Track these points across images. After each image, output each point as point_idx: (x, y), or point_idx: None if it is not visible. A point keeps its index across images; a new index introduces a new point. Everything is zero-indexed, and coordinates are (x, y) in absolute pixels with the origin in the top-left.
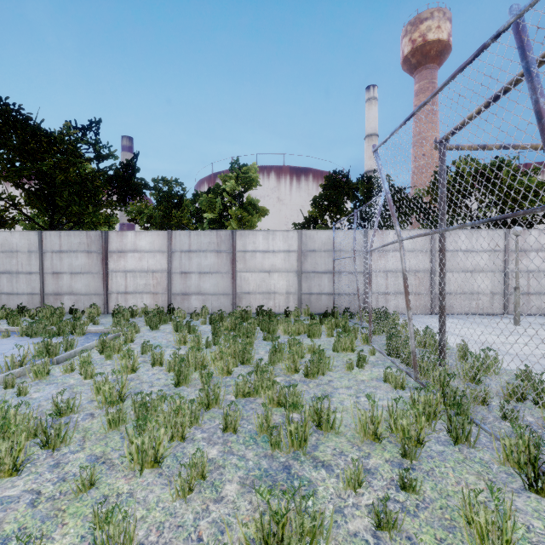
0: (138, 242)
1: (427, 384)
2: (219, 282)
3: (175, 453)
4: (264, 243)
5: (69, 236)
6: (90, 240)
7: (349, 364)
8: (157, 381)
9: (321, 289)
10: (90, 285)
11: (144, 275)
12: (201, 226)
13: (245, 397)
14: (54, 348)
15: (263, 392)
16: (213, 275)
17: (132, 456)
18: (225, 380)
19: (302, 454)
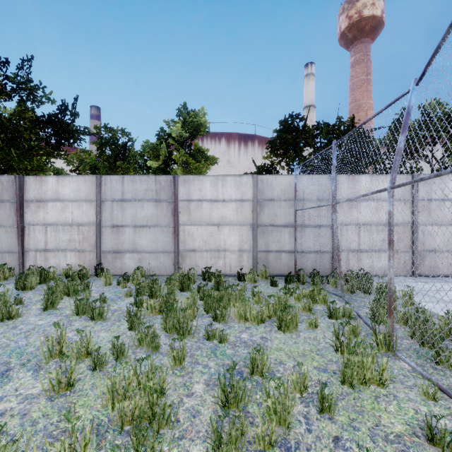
0: (60, 189)
1: None
2: (158, 237)
3: None
4: (212, 190)
5: None
6: (1, 187)
7: None
8: None
9: (280, 246)
10: (2, 241)
11: (67, 229)
12: None
13: None
14: None
15: None
16: (151, 229)
17: None
18: None
19: None
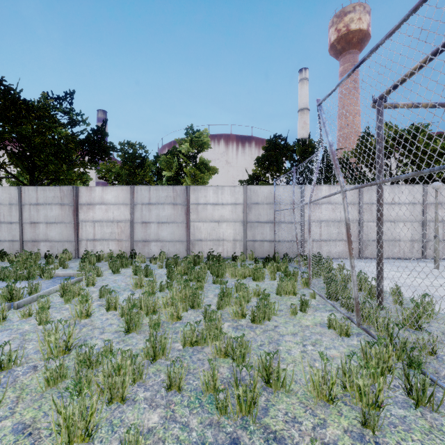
0: (105, 196)
1: (378, 336)
2: (175, 230)
3: (112, 420)
4: (214, 196)
5: (44, 190)
6: (63, 194)
7: (293, 309)
8: (108, 326)
9: (263, 237)
10: (63, 233)
11: (110, 224)
12: (161, 183)
13: (193, 345)
14: (18, 293)
15: (211, 340)
16: (170, 224)
17: (61, 428)
18: (174, 325)
19: (251, 421)
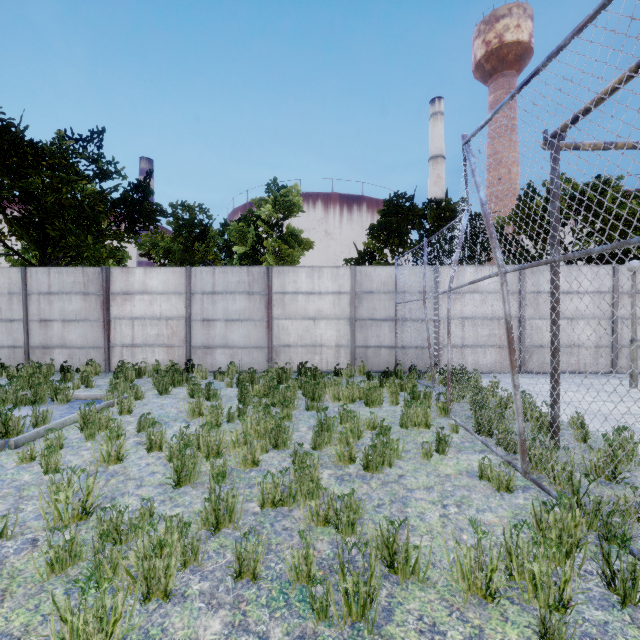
0: (148, 281)
1: (559, 494)
2: (251, 332)
3: (149, 628)
4: (308, 282)
5: (60, 273)
6: (87, 279)
7: (426, 450)
8: (149, 476)
9: (380, 341)
10: (87, 336)
11: (156, 323)
12: (230, 263)
13: (276, 506)
14: (16, 424)
15: (303, 498)
16: (243, 323)
17: None
18: (248, 474)
19: (367, 630)
